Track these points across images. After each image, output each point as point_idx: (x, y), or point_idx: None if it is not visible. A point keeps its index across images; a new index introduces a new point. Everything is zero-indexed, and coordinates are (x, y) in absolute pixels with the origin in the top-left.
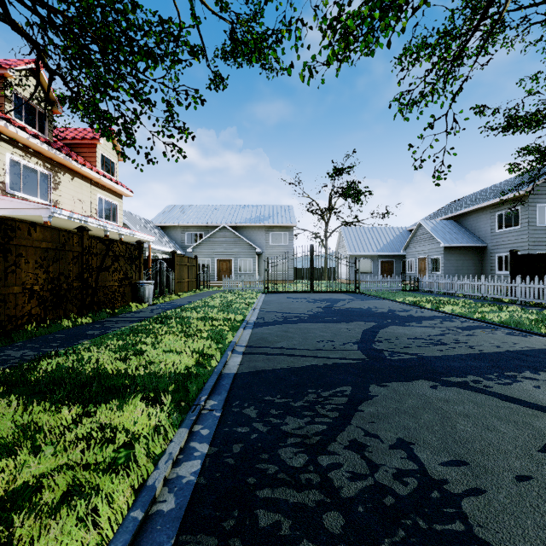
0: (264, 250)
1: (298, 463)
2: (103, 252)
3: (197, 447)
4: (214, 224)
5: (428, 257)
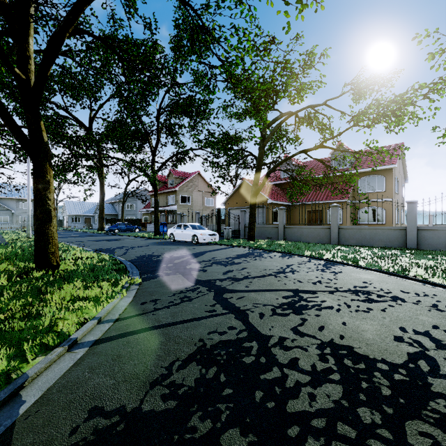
0: (15, 211)
1: None
2: None
3: None
4: None
5: None
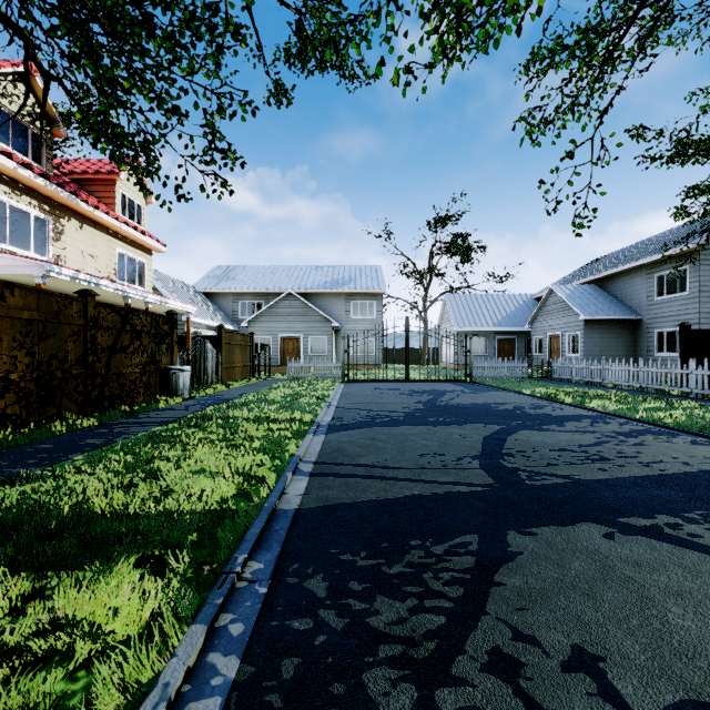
0: (343, 324)
1: (399, 708)
2: (118, 327)
3: (219, 665)
4: (277, 290)
5: (563, 333)
